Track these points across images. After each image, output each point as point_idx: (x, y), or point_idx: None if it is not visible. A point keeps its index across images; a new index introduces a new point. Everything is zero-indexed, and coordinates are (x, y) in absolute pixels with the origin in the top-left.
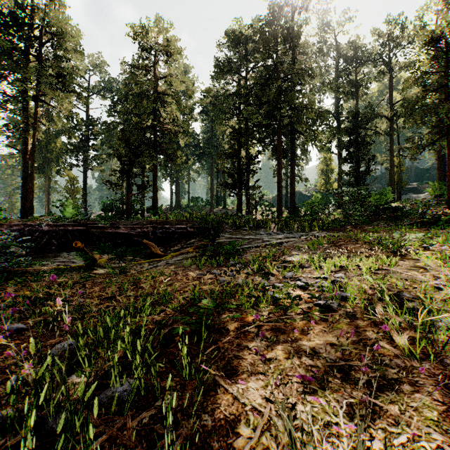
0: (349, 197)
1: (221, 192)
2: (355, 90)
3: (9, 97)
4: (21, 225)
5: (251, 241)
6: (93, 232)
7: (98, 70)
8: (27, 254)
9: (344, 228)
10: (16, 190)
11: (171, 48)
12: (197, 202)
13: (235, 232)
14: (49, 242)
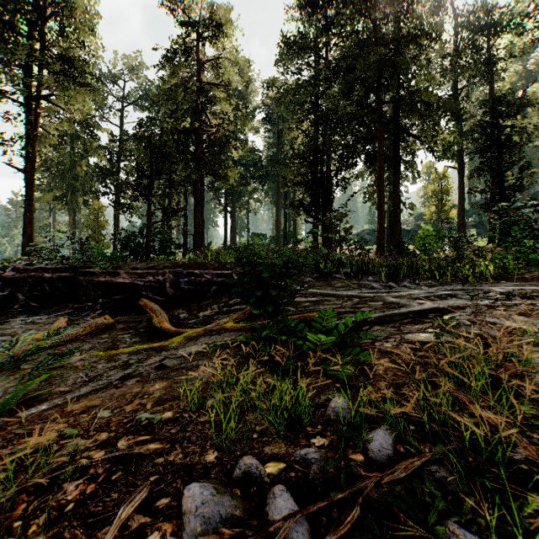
0: (501, 224)
1: (289, 226)
2: (489, 70)
3: None
4: None
5: (358, 304)
6: (80, 281)
7: (133, 73)
8: None
9: (534, 276)
10: (43, 228)
11: (219, 19)
12: (259, 239)
13: (319, 282)
14: (13, 298)
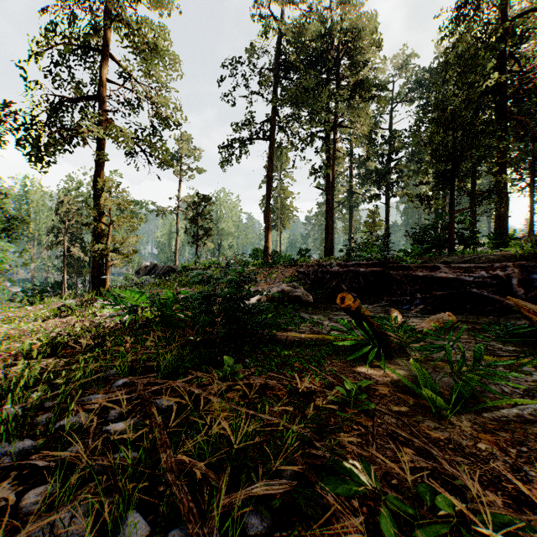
0: None
1: None
2: None
3: (312, 134)
4: (315, 265)
5: None
6: (391, 275)
7: (402, 70)
8: (314, 301)
9: None
10: None
11: None
12: None
13: None
14: (338, 288)
